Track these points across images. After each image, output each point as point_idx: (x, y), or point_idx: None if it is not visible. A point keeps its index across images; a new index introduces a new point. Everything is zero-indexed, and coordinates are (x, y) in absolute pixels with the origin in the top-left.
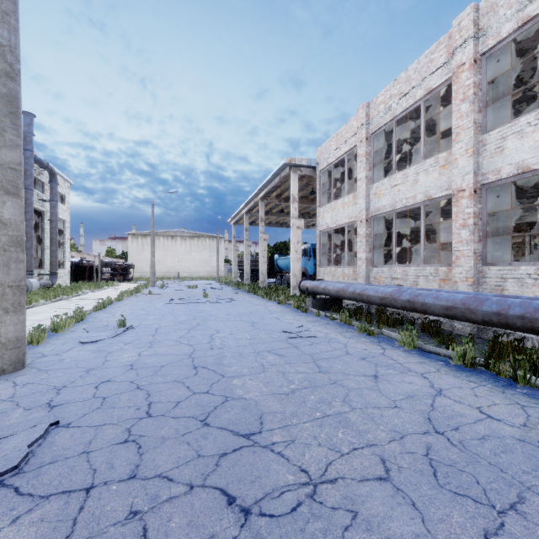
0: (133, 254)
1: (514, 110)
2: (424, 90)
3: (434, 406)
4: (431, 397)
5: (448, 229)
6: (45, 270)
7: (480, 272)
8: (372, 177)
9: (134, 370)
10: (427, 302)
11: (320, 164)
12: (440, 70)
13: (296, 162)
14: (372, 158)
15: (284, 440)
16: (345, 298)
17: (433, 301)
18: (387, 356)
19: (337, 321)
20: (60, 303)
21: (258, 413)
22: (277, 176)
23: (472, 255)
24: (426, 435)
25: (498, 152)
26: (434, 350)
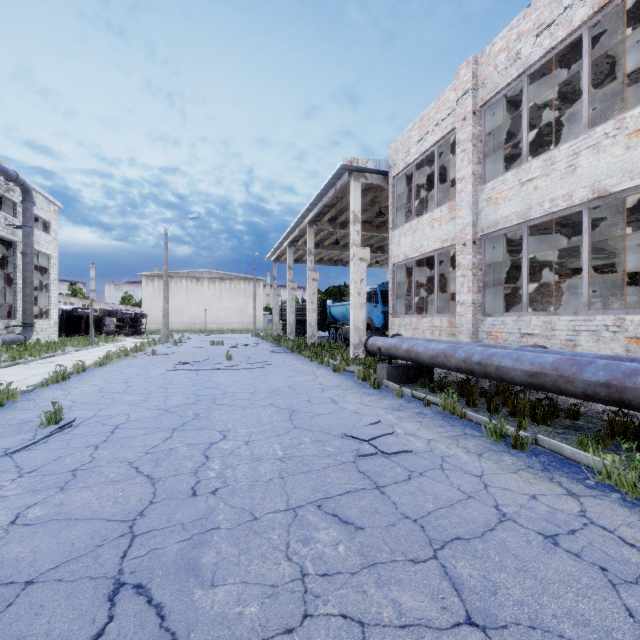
0: (148, 301)
1: None
2: (590, 6)
3: None
4: None
5: (574, 262)
6: (17, 321)
7: None
8: (483, 174)
9: None
10: None
11: (394, 167)
12: None
13: (359, 165)
14: (483, 144)
15: None
16: (449, 368)
17: None
18: (606, 529)
19: (435, 407)
20: (10, 370)
21: None
22: (331, 188)
23: None
24: None
25: None
26: None
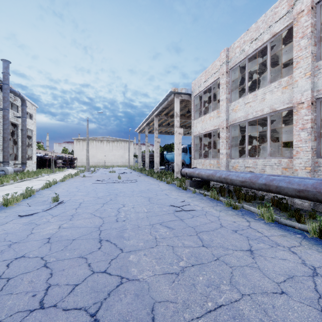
0: (77, 151)
1: None
2: (269, 34)
3: (319, 291)
4: (310, 278)
5: (276, 135)
6: (18, 161)
7: (316, 162)
8: (230, 98)
9: (49, 244)
10: (281, 186)
11: (194, 92)
12: (283, 18)
13: (178, 91)
14: (230, 85)
15: None
16: (214, 181)
17: (286, 185)
18: (254, 229)
19: (208, 196)
20: (23, 183)
21: (150, 302)
22: (166, 100)
23: (310, 150)
24: None
25: None
26: (289, 224)
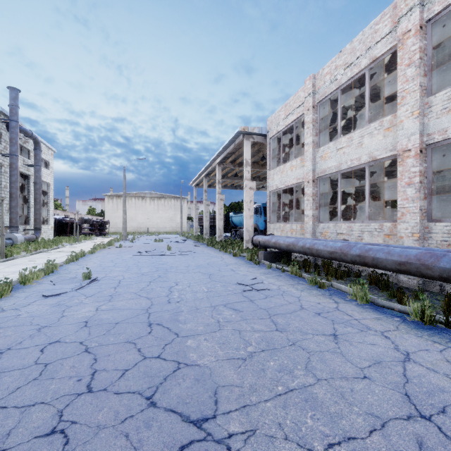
0: (109, 212)
1: (449, 80)
2: (368, 59)
3: (408, 376)
4: (400, 363)
5: (383, 190)
6: (30, 226)
7: (426, 228)
8: (318, 141)
9: (87, 328)
10: (378, 257)
11: (270, 132)
12: (385, 39)
13: (249, 131)
14: (318, 125)
15: (242, 429)
16: (295, 252)
17: (385, 256)
18: (342, 311)
19: (287, 273)
20: (38, 255)
21: (213, 386)
22: (232, 143)
23: (418, 212)
24: (411, 422)
25: (444, 112)
26: (387, 305)
